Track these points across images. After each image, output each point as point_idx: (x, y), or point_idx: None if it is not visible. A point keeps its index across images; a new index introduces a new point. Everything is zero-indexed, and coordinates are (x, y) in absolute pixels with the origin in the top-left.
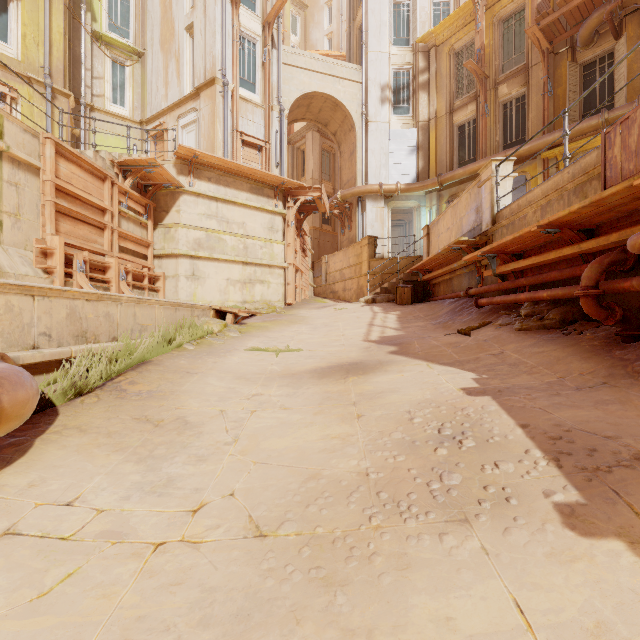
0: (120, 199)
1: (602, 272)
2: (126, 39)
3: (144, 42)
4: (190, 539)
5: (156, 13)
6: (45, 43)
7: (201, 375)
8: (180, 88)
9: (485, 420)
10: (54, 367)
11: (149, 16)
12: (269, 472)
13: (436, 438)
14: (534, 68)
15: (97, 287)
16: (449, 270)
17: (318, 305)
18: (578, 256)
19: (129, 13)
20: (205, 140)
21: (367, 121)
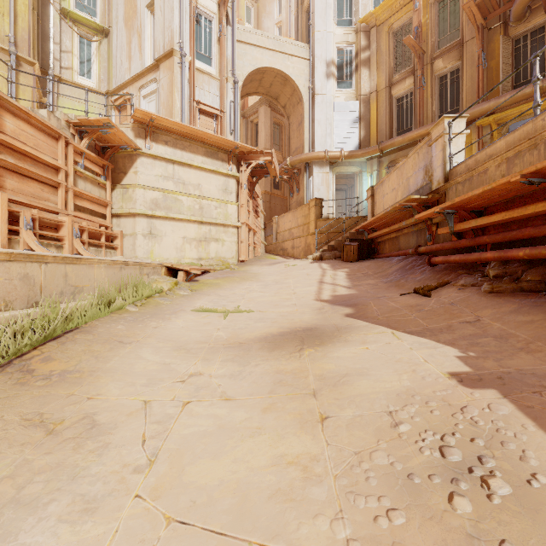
0: (76, 159)
1: None
2: (93, 17)
3: (109, 20)
4: None
5: None
6: (10, 13)
7: (135, 345)
8: (142, 61)
9: (511, 439)
10: None
11: None
12: None
13: (448, 476)
14: (468, 43)
15: (48, 245)
16: (396, 228)
17: (269, 262)
18: None
19: None
20: (164, 108)
21: (314, 94)
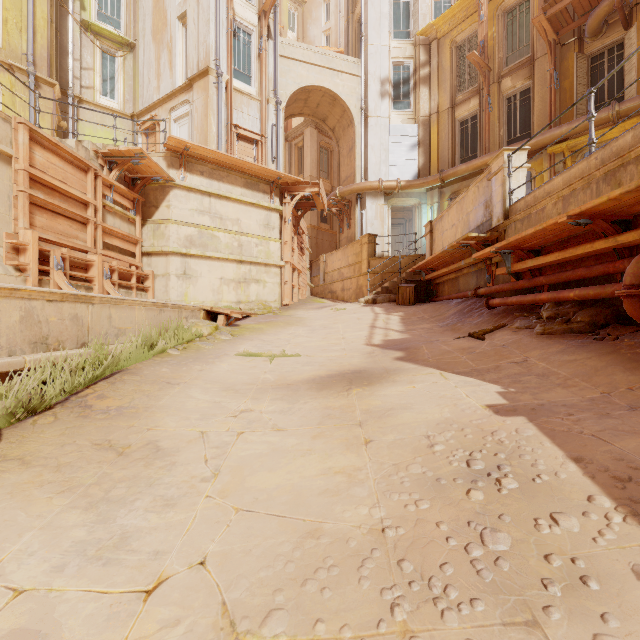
0: (105, 192)
1: None
2: (117, 29)
3: (135, 32)
4: None
5: (148, 2)
6: (28, 29)
7: (183, 386)
8: (172, 80)
9: (526, 451)
10: (3, 380)
11: (141, 5)
12: (254, 525)
13: (468, 476)
14: (540, 60)
15: (78, 286)
16: (455, 268)
17: (316, 305)
18: (610, 251)
19: (120, 2)
20: (198, 133)
21: (366, 116)
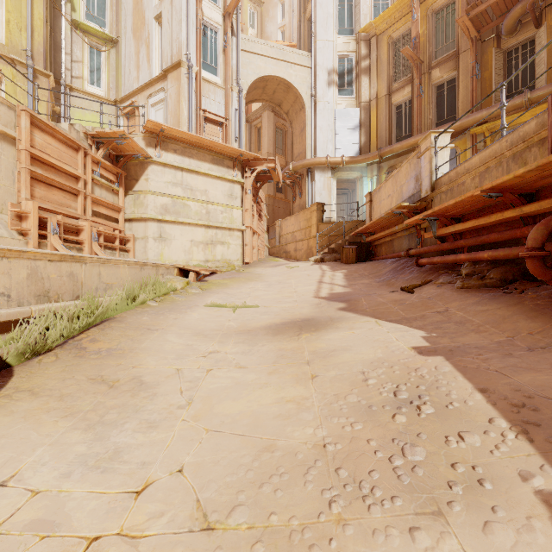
0: (93, 168)
1: (548, 234)
2: (102, 27)
3: (118, 30)
4: (129, 532)
5: (129, 4)
6: (27, 28)
7: (161, 332)
8: (150, 71)
9: (442, 383)
10: (13, 326)
11: (122, 7)
12: (221, 442)
13: (394, 404)
14: (463, 54)
15: (70, 248)
16: (390, 232)
17: (272, 264)
18: (517, 219)
19: (105, 4)
20: (172, 117)
21: (316, 101)
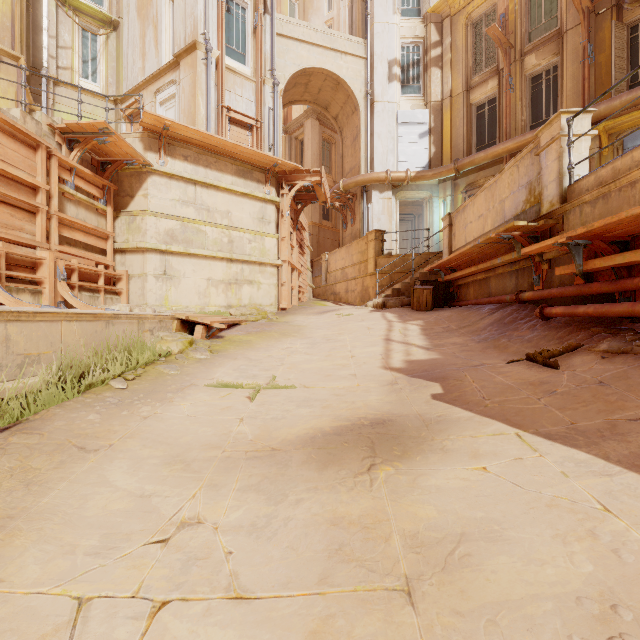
0: (63, 176)
1: None
2: (98, 5)
3: (119, 9)
4: None
5: None
6: None
7: (103, 455)
8: (158, 59)
9: None
10: None
11: None
12: None
13: None
14: (570, 33)
15: (19, 290)
16: (487, 267)
17: (317, 310)
18: None
19: None
20: (185, 116)
21: (373, 101)
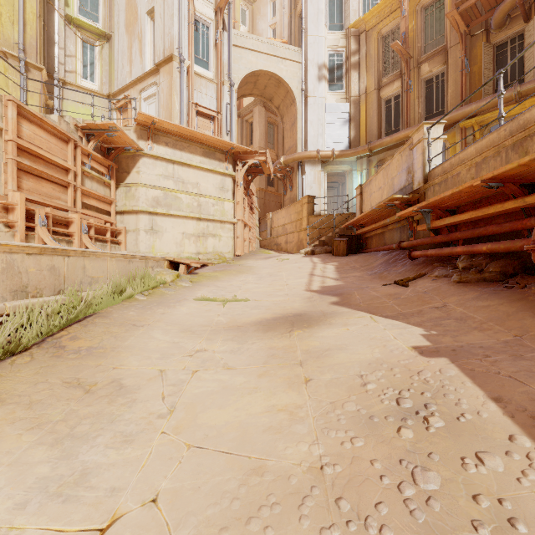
0: (83, 160)
1: None
2: (95, 23)
3: (111, 25)
4: None
5: None
6: (19, 21)
7: (147, 328)
8: (142, 65)
9: (450, 391)
10: None
11: (116, 3)
12: (204, 462)
13: (398, 415)
14: (453, 49)
15: (60, 240)
16: (382, 225)
17: (263, 256)
18: (518, 210)
19: None
20: (164, 110)
21: (306, 96)
